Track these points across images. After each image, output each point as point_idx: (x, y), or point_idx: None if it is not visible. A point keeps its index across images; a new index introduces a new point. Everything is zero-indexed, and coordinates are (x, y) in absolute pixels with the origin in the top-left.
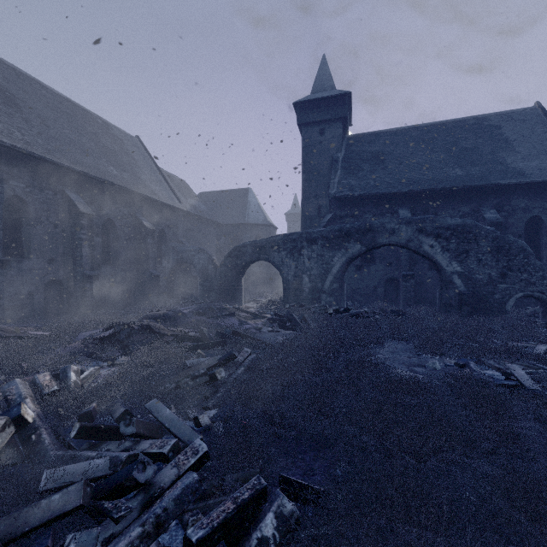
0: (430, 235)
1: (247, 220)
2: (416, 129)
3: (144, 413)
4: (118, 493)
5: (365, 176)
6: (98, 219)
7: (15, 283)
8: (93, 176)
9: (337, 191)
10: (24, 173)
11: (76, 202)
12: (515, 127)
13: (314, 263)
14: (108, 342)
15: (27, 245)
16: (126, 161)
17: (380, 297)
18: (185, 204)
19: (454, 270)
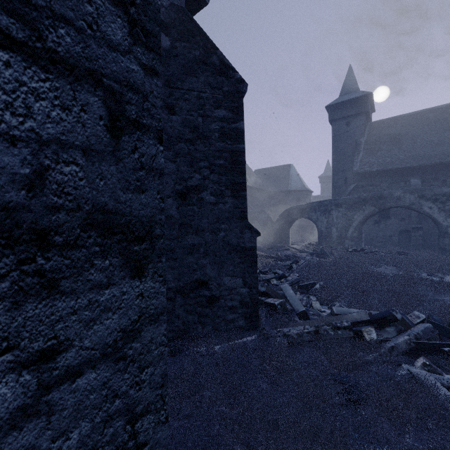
0: (428, 200)
1: (290, 188)
2: (432, 111)
3: (271, 273)
4: (280, 278)
5: (382, 155)
6: None
7: None
8: None
9: (359, 168)
10: None
11: None
12: None
13: (339, 220)
14: None
15: None
16: None
17: (395, 243)
18: (250, 181)
19: (449, 224)
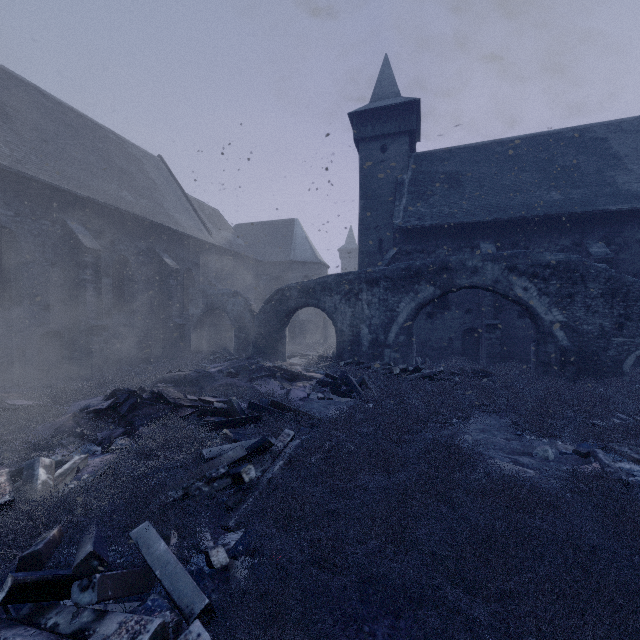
0: (523, 275)
1: (292, 258)
2: (500, 144)
3: (129, 543)
4: None
5: (437, 202)
6: (108, 255)
7: (1, 336)
8: (101, 202)
9: (403, 221)
10: (12, 199)
11: (79, 235)
12: (626, 140)
13: (375, 310)
14: (104, 417)
15: (17, 288)
16: (144, 185)
17: (457, 351)
18: (218, 238)
19: (554, 319)
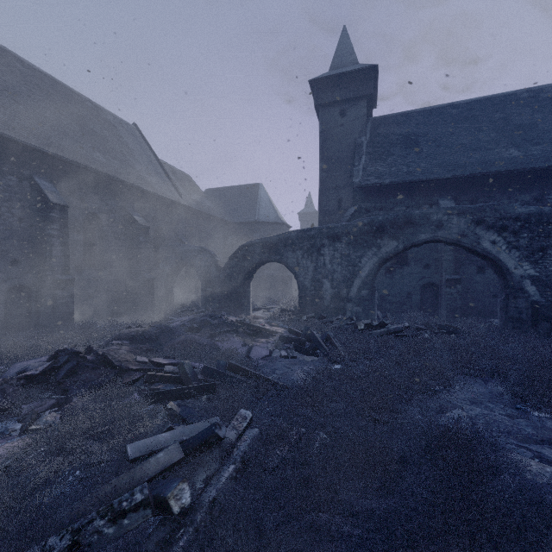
0: (491, 228)
1: (257, 218)
2: (455, 106)
3: None
4: None
5: (395, 161)
6: (79, 212)
7: None
8: (70, 160)
9: (362, 180)
10: None
11: (46, 191)
12: None
13: (337, 265)
14: (33, 386)
15: None
16: (117, 148)
17: (416, 305)
18: (188, 199)
19: (525, 273)
